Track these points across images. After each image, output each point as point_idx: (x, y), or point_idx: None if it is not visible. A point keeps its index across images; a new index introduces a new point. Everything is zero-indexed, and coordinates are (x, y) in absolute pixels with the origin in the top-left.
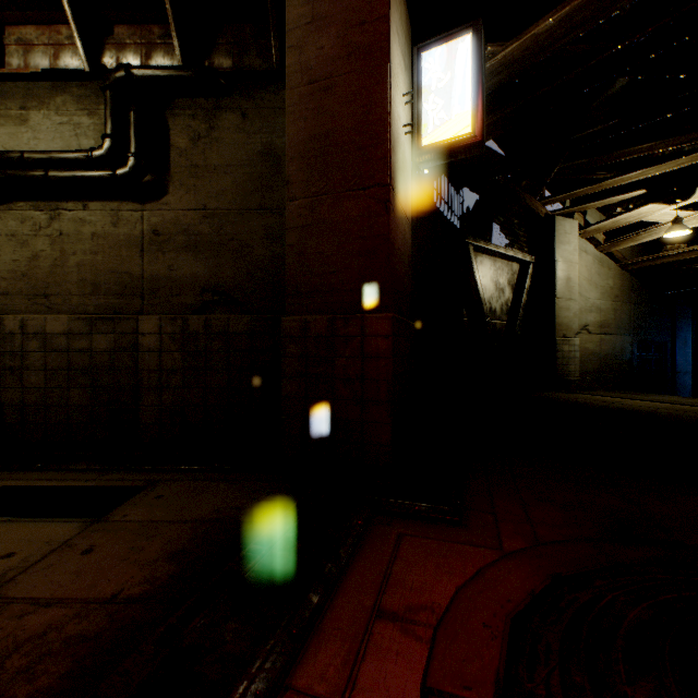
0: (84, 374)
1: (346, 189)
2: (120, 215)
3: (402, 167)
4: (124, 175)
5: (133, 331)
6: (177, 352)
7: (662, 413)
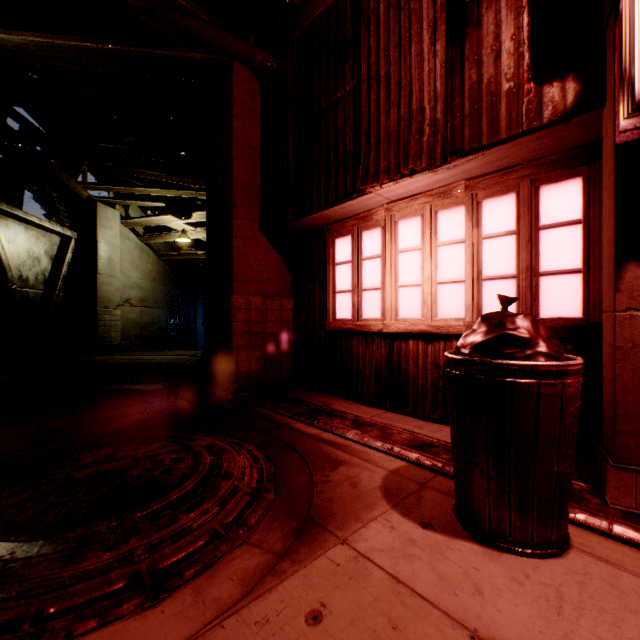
0: None
1: None
2: None
3: None
4: None
5: None
6: None
7: (162, 362)
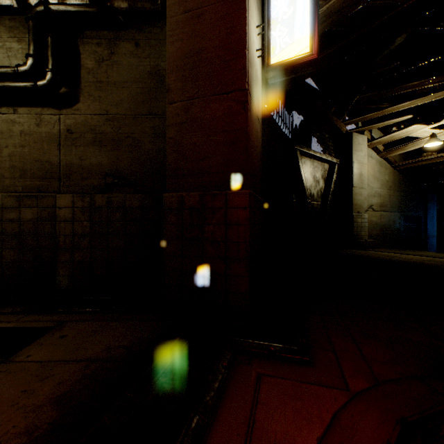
0: (14, 238)
1: (213, 93)
2: (42, 118)
3: (256, 81)
4: (43, 85)
5: (52, 205)
6: (86, 222)
7: (429, 264)
